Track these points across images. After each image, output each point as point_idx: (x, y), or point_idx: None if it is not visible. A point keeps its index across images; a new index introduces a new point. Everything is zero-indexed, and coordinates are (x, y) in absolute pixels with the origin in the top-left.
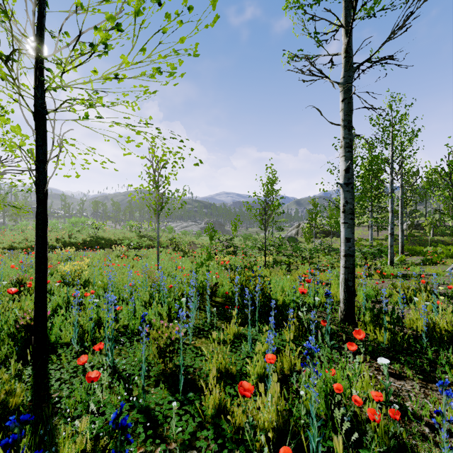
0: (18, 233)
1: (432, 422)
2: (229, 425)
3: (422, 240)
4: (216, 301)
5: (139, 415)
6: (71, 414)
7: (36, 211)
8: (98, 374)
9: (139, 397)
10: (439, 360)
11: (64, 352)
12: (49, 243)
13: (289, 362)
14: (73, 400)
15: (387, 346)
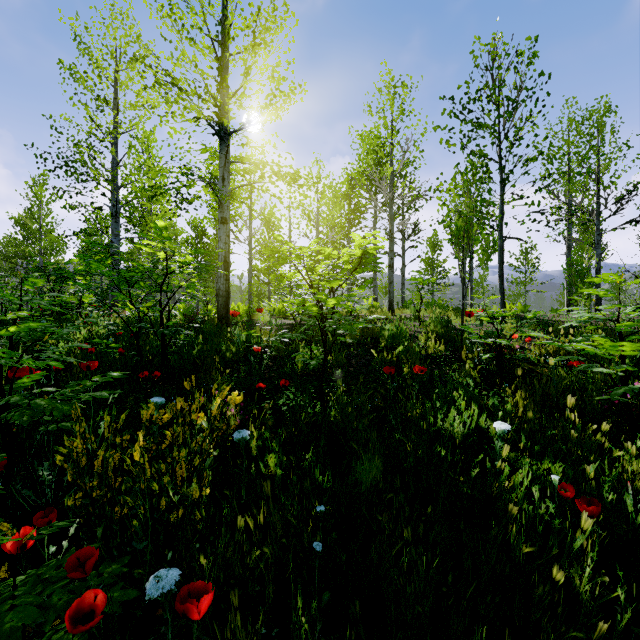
0: None
1: None
2: None
3: None
4: None
5: None
6: None
7: None
8: None
9: None
10: None
11: None
12: None
13: None
14: None
15: None
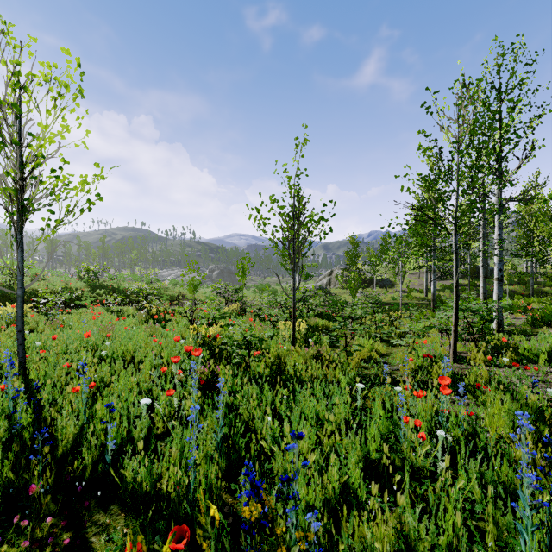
0: None
1: None
2: None
3: (488, 290)
4: None
5: None
6: None
7: None
8: None
9: None
10: None
11: None
12: None
13: None
14: None
15: None
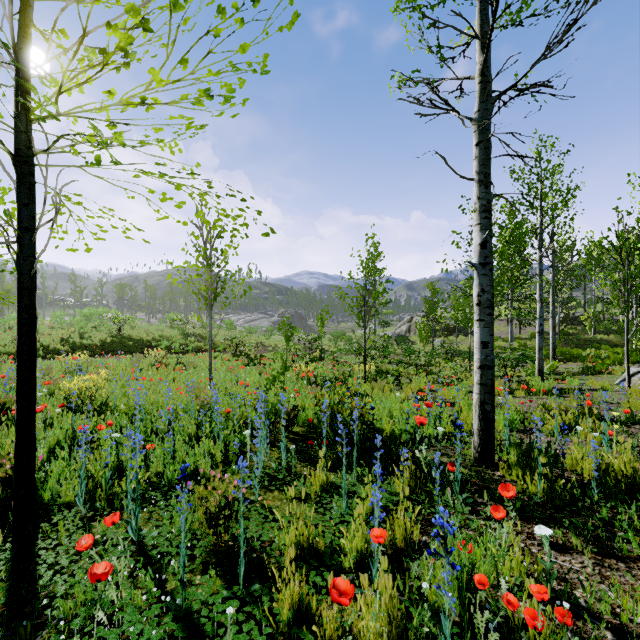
0: (3, 331)
1: (616, 623)
2: (315, 637)
3: (580, 339)
4: (295, 431)
5: (176, 626)
6: (68, 624)
7: (18, 306)
8: (108, 568)
9: (176, 592)
10: (618, 522)
11: (63, 517)
12: (51, 345)
13: (404, 530)
14: (73, 602)
15: (542, 500)
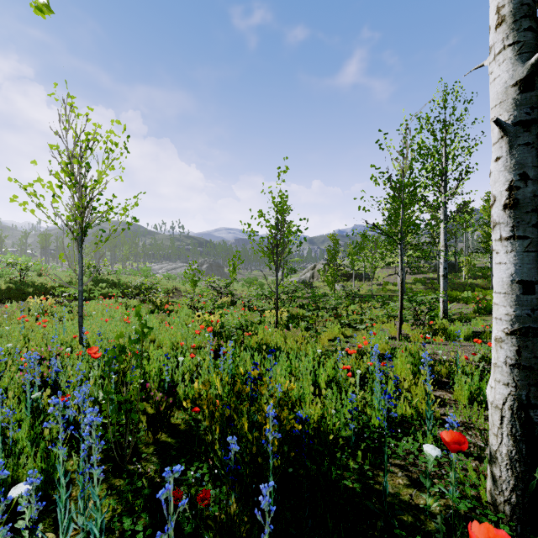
0: None
1: None
2: None
3: (454, 283)
4: (174, 424)
5: None
6: None
7: None
8: None
9: None
10: None
11: None
12: None
13: None
14: None
15: None
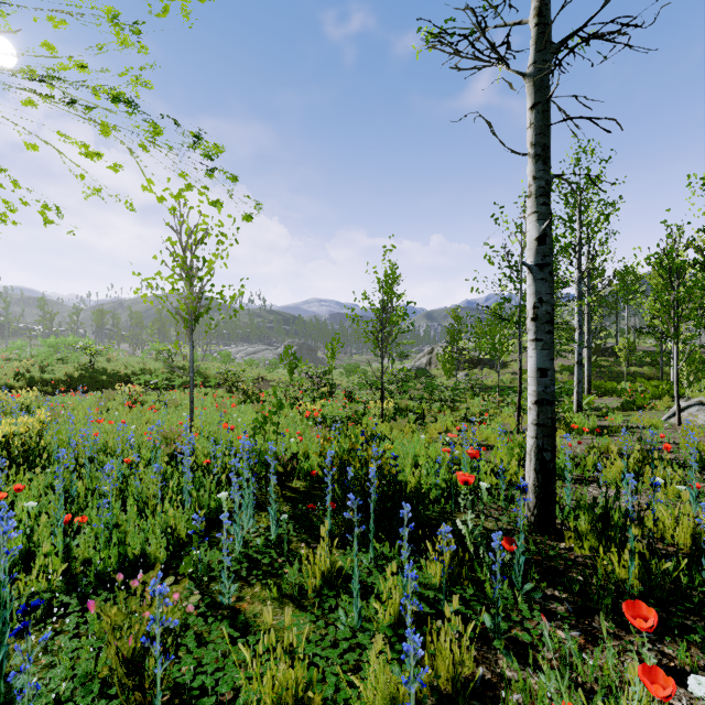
0: None
1: None
2: None
3: (612, 372)
4: (295, 487)
5: None
6: None
7: None
8: None
9: None
10: None
11: None
12: (1, 380)
13: (451, 665)
14: None
15: (635, 588)
